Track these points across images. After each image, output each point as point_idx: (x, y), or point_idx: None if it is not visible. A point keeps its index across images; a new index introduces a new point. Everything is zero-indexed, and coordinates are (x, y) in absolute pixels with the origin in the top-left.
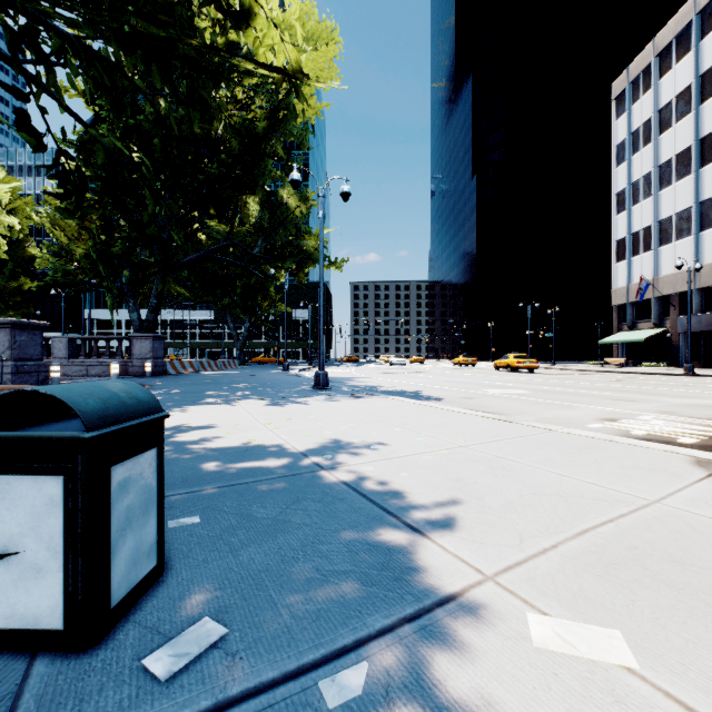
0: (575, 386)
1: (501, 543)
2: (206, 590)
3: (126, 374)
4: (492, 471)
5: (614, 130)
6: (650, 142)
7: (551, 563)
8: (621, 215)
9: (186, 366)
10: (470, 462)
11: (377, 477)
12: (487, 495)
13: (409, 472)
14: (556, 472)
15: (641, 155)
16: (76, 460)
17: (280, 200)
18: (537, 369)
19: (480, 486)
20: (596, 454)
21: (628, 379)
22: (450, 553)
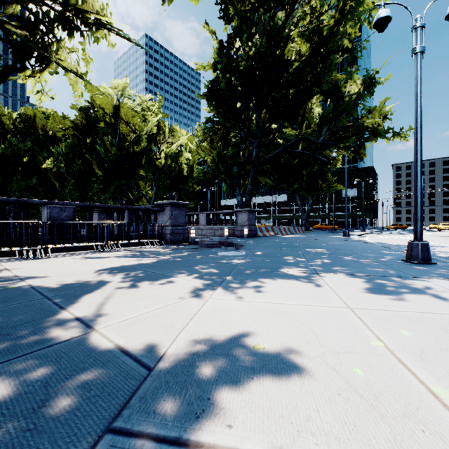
0: None
1: None
2: None
3: (233, 235)
4: None
5: None
6: None
7: None
8: None
9: (269, 231)
10: None
11: None
12: None
13: None
14: None
15: None
16: None
17: (343, 90)
18: None
19: None
20: None
21: None
22: None
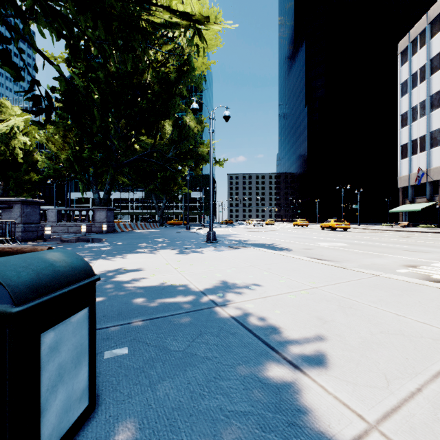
0: (378, 241)
1: (371, 384)
2: (128, 430)
3: (91, 231)
4: (342, 309)
5: (400, 73)
6: (424, 80)
7: (423, 410)
8: (404, 128)
9: (127, 227)
10: (323, 301)
11: (258, 314)
12: (345, 333)
13: (281, 309)
14: (392, 311)
15: (418, 89)
16: (4, 332)
17: (185, 123)
18: (349, 229)
19: (337, 324)
20: (417, 296)
21: (412, 236)
22: (330, 394)
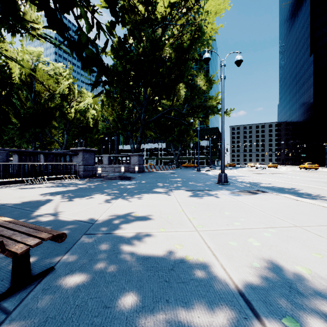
0: None
1: None
2: None
3: (128, 171)
4: None
5: None
6: None
7: None
8: None
9: (152, 168)
10: None
11: None
12: None
13: None
14: None
15: None
16: None
17: (196, 82)
18: None
19: None
20: None
21: None
22: None
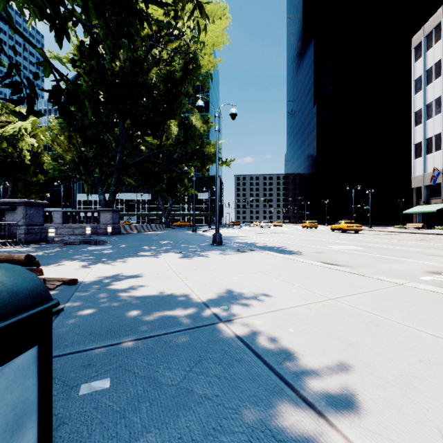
0: (393, 244)
1: None
2: None
3: (96, 233)
4: (367, 328)
5: (413, 69)
6: (440, 76)
7: None
8: (418, 126)
9: (132, 228)
10: (343, 317)
11: (268, 333)
12: (376, 361)
13: (294, 327)
14: (428, 332)
15: (433, 85)
16: None
17: (191, 123)
18: (360, 231)
19: (364, 348)
20: None
21: (429, 239)
22: None
